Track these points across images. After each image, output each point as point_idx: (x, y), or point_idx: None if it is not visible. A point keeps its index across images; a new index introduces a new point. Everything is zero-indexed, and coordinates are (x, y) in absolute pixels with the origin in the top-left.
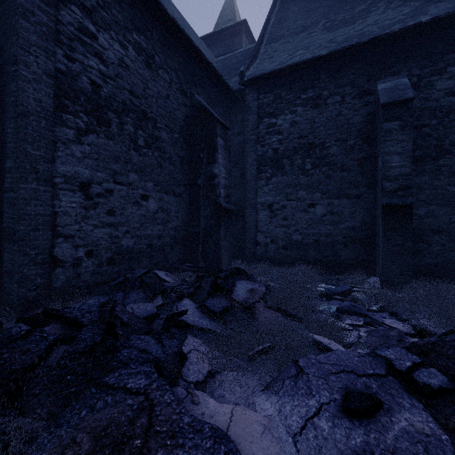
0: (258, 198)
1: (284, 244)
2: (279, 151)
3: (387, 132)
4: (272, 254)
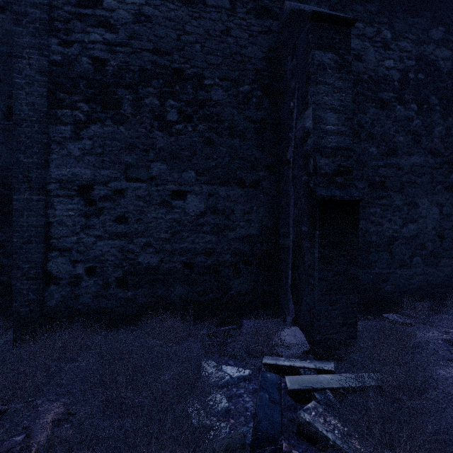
0: (52, 168)
1: (121, 276)
2: (109, 68)
3: (319, 67)
4: (91, 300)
